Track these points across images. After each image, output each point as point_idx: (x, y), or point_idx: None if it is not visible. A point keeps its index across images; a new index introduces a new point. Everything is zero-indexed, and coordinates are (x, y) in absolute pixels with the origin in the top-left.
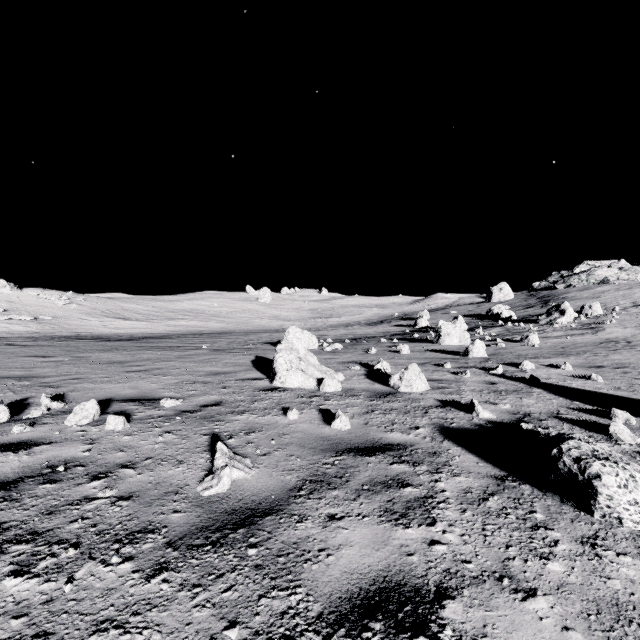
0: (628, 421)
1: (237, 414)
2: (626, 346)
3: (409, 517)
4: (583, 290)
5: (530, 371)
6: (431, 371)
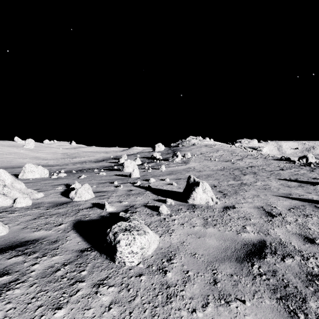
0: (171, 203)
1: None
2: (192, 170)
3: None
4: (187, 147)
5: (152, 183)
6: (105, 186)
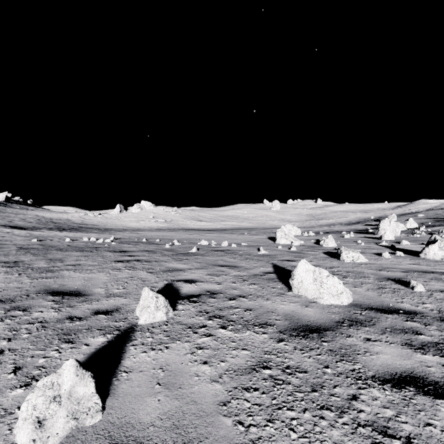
0: (400, 255)
1: (263, 247)
2: None
3: (298, 258)
4: None
5: (403, 245)
6: (347, 243)
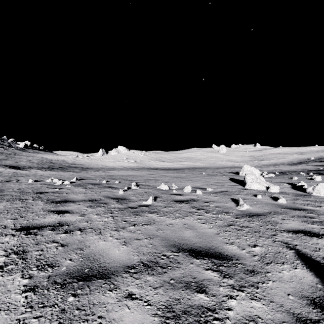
0: None
1: (236, 194)
2: None
3: (313, 223)
4: None
5: None
6: None
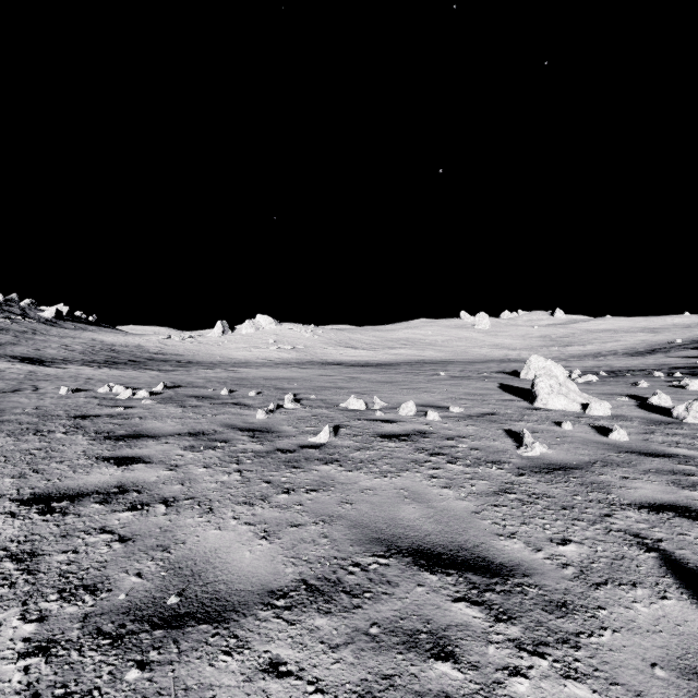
0: None
1: (515, 421)
2: None
3: (695, 488)
4: None
5: None
6: None
